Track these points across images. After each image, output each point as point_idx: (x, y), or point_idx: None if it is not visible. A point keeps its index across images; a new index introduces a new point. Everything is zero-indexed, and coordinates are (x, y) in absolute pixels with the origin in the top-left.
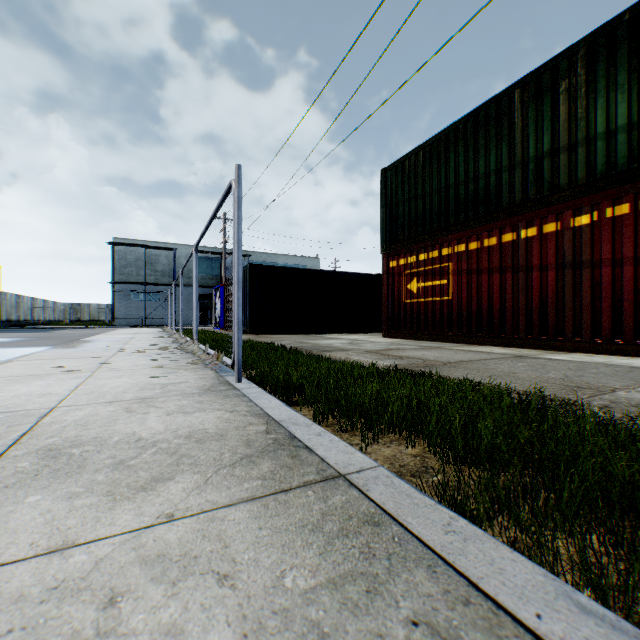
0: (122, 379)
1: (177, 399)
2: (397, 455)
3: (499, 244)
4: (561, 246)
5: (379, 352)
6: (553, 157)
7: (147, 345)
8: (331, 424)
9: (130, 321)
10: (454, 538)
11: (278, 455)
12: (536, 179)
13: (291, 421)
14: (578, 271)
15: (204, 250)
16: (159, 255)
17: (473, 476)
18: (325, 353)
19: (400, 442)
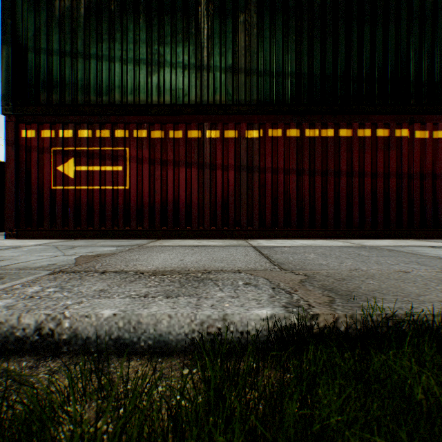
0: None
1: None
2: None
3: (186, 138)
4: (239, 151)
5: (97, 268)
6: (234, 74)
7: None
8: None
9: None
10: None
11: None
12: (221, 88)
13: None
14: (251, 174)
15: None
16: None
17: None
18: None
19: None
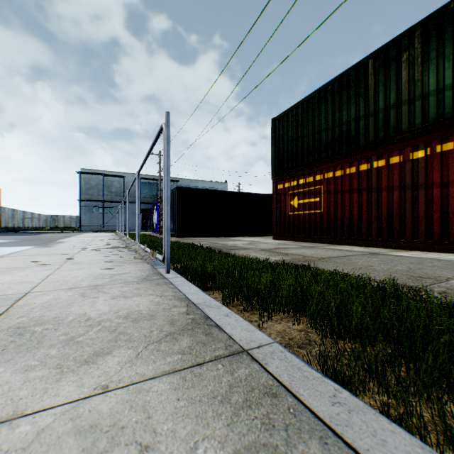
0: (82, 270)
1: (121, 286)
2: (286, 330)
3: (357, 172)
4: (403, 173)
5: (270, 250)
6: (397, 108)
7: (103, 245)
8: (236, 305)
9: (93, 228)
10: (340, 409)
11: (195, 332)
12: (384, 124)
13: (206, 304)
14: (415, 191)
15: (145, 177)
16: (113, 181)
17: (346, 348)
18: (231, 251)
19: (288, 319)
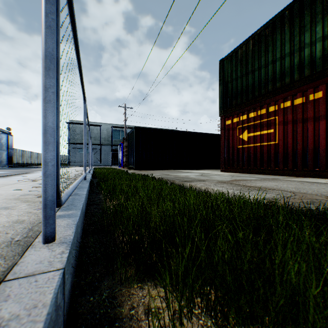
0: None
1: None
2: None
3: (325, 96)
4: None
5: (232, 182)
6: None
7: None
8: None
9: (78, 163)
10: None
11: None
12: None
13: None
14: None
15: (116, 126)
16: (93, 129)
17: None
18: (185, 183)
19: None
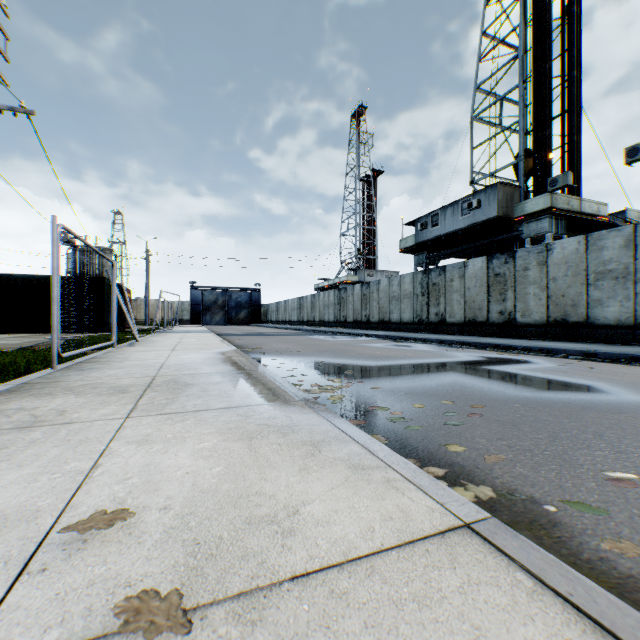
0: None
1: None
2: None
3: None
4: None
5: None
6: None
7: None
8: None
9: None
10: (32, 377)
11: (28, 388)
12: None
13: None
14: None
15: None
16: None
17: None
18: None
19: None
